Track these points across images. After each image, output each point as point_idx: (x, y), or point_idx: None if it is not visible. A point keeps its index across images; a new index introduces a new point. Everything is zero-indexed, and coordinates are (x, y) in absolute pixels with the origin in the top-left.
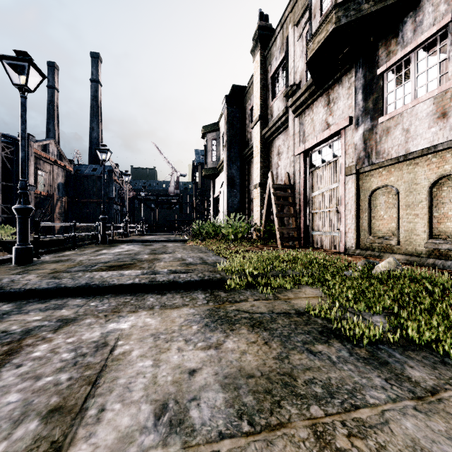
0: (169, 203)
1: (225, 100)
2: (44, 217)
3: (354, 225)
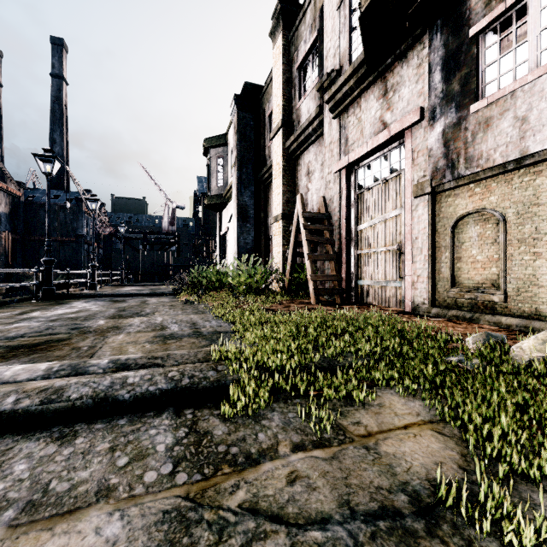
0: (162, 243)
1: (235, 101)
2: None
3: (427, 271)
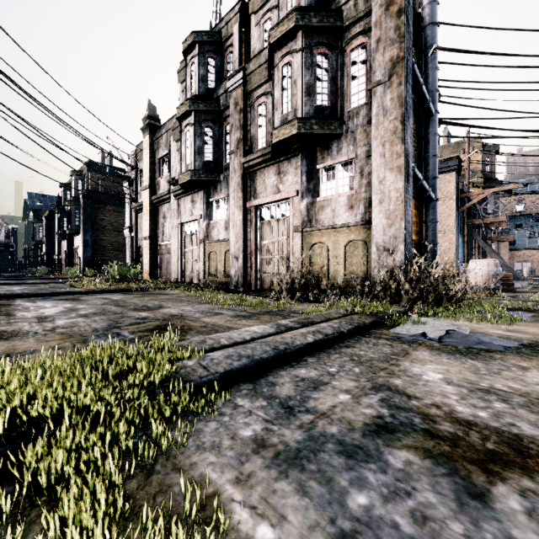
0: (1, 251)
1: (45, 218)
2: None
3: None
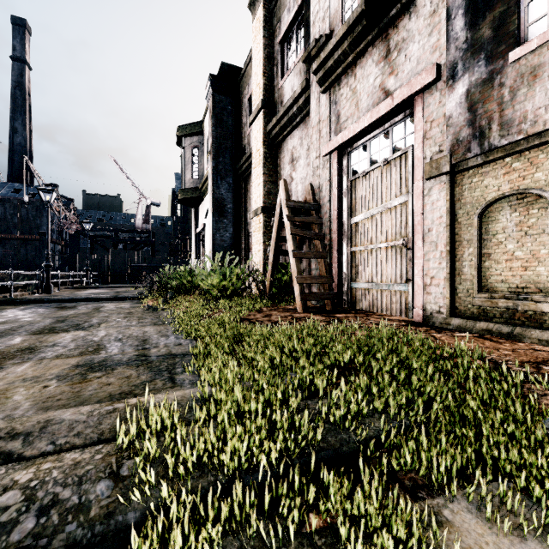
0: (134, 241)
1: (210, 82)
2: None
3: (444, 272)
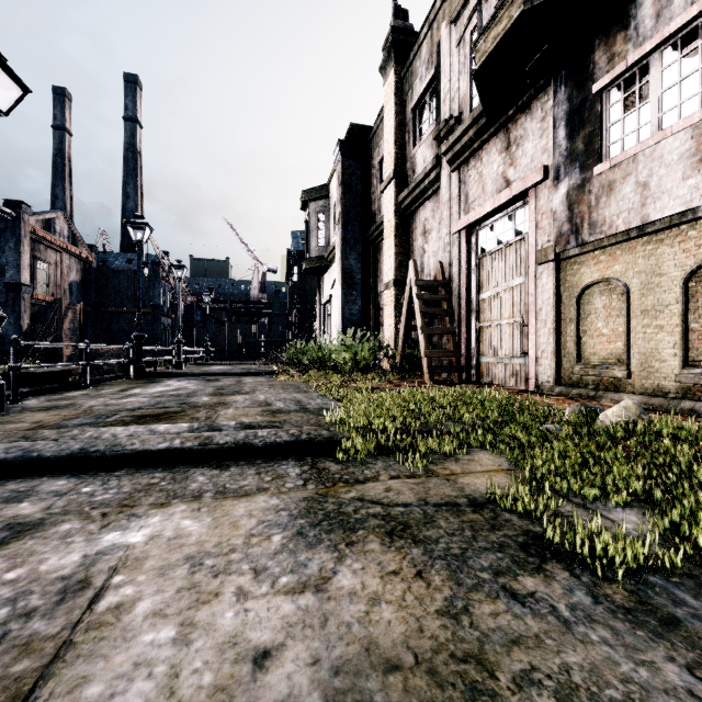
0: (250, 314)
1: (339, 148)
2: (46, 337)
3: (551, 346)
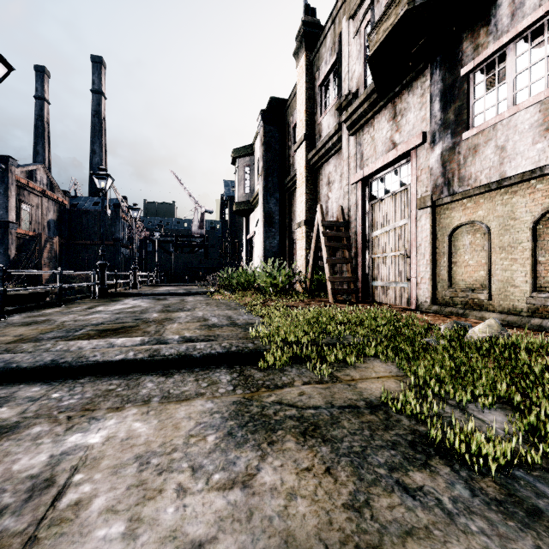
0: (192, 245)
1: (261, 116)
2: (29, 264)
3: (429, 274)
